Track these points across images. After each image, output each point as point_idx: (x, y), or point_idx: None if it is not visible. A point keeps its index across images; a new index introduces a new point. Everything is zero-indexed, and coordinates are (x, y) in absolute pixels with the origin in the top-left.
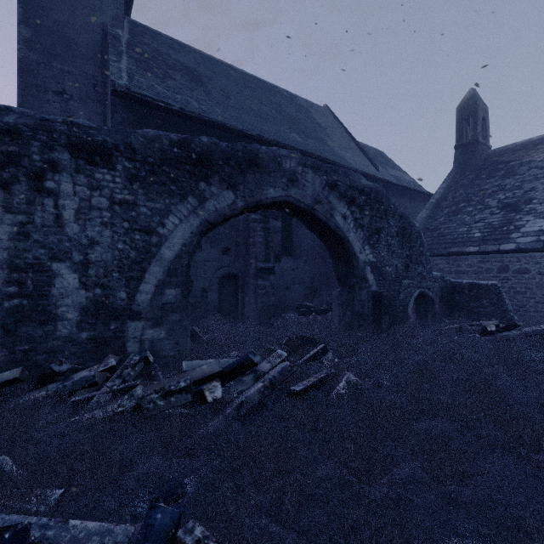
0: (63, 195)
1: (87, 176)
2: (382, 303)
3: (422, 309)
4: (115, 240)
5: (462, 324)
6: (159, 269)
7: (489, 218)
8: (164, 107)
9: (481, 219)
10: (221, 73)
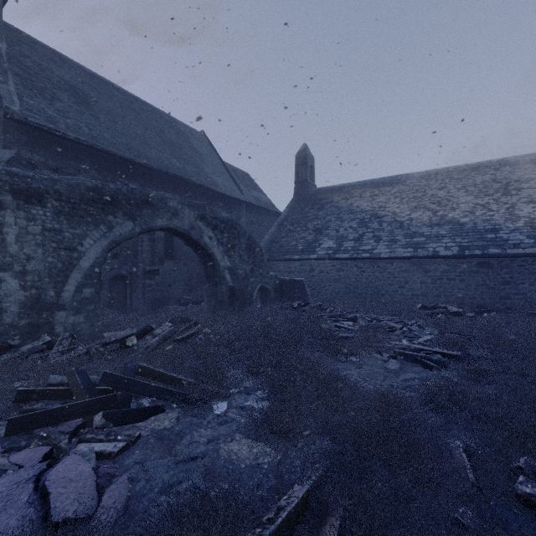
0: (7, 225)
1: (26, 212)
2: (235, 294)
3: (264, 297)
4: (46, 256)
5: (283, 304)
6: (79, 275)
7: (307, 236)
8: (60, 135)
9: (304, 237)
10: (106, 94)
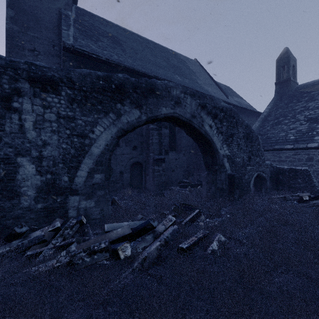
0: (24, 112)
1: (41, 99)
2: (235, 182)
3: (258, 185)
4: (60, 142)
5: (286, 195)
6: (90, 161)
7: (299, 127)
8: (96, 58)
9: (294, 128)
10: (132, 39)
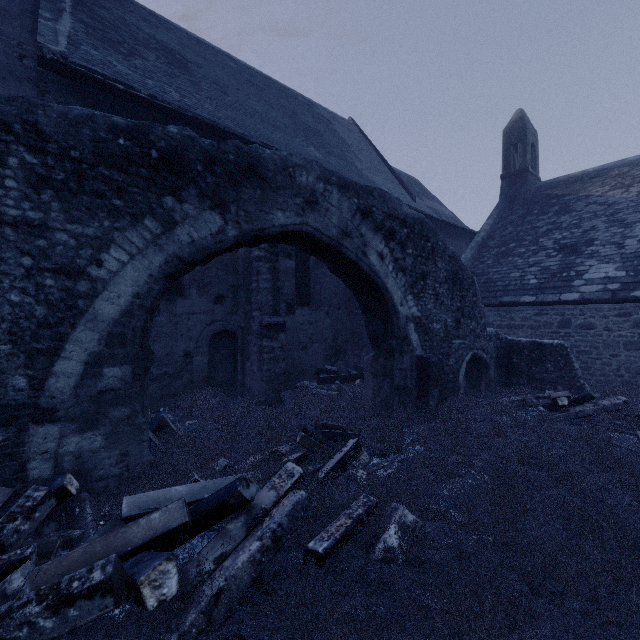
0: None
1: None
2: (430, 373)
3: (474, 375)
4: (4, 288)
5: (526, 396)
6: (91, 334)
7: (545, 261)
8: (124, 91)
9: (536, 263)
10: (215, 62)
